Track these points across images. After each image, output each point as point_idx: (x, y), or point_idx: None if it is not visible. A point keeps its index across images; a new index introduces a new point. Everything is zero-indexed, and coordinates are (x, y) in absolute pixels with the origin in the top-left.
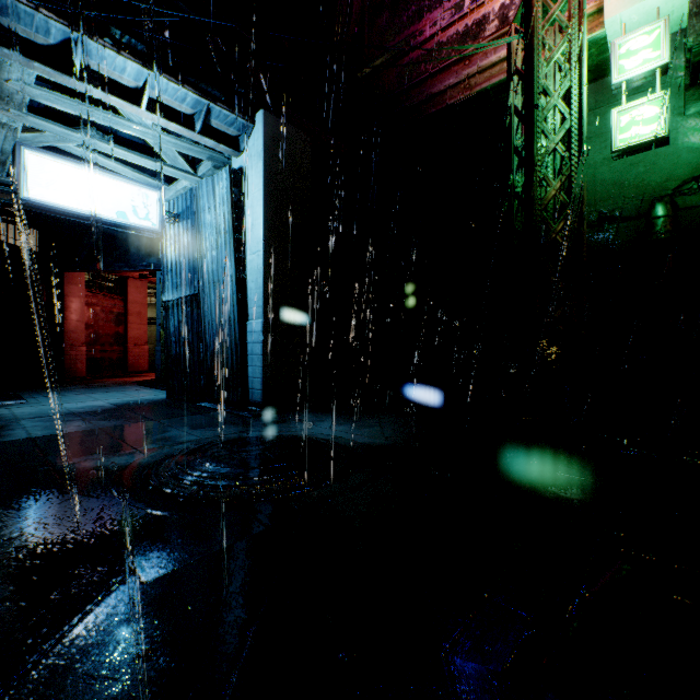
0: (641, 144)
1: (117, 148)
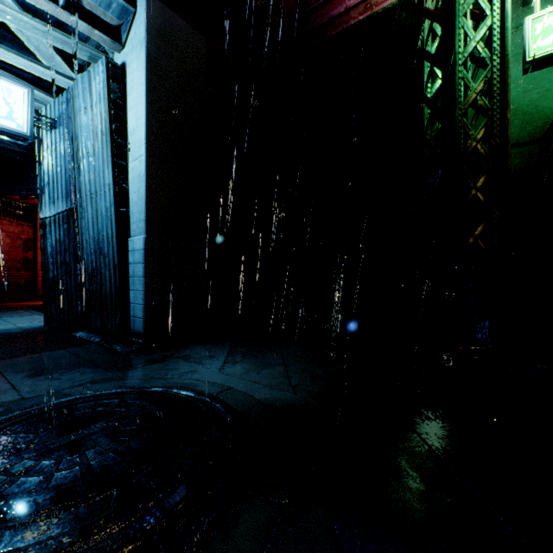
0: None
1: None
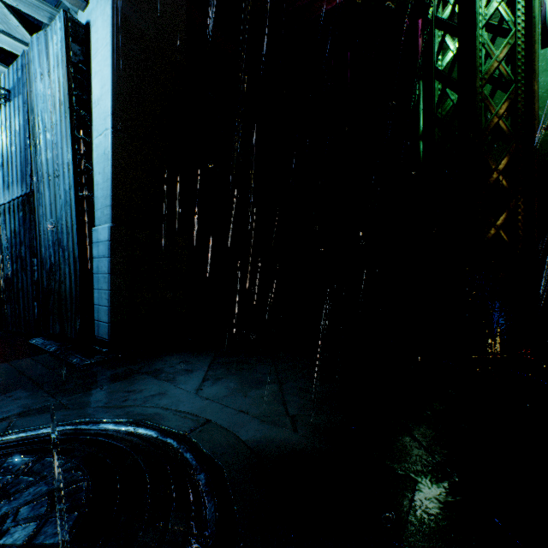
0: None
1: None
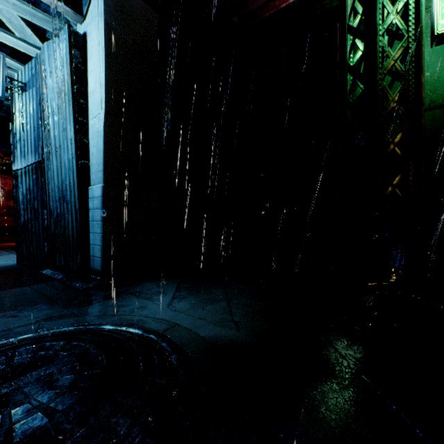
0: None
1: None
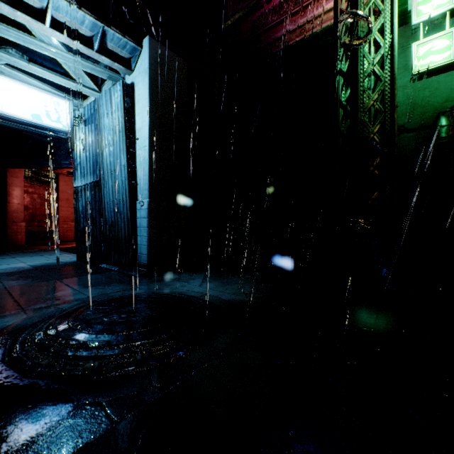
0: (435, 69)
1: (35, 66)
